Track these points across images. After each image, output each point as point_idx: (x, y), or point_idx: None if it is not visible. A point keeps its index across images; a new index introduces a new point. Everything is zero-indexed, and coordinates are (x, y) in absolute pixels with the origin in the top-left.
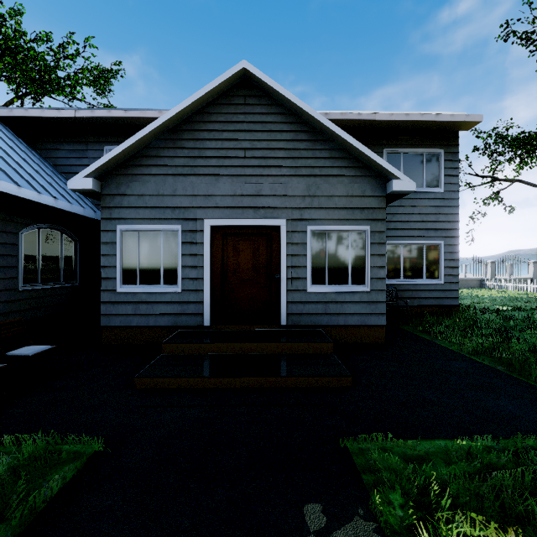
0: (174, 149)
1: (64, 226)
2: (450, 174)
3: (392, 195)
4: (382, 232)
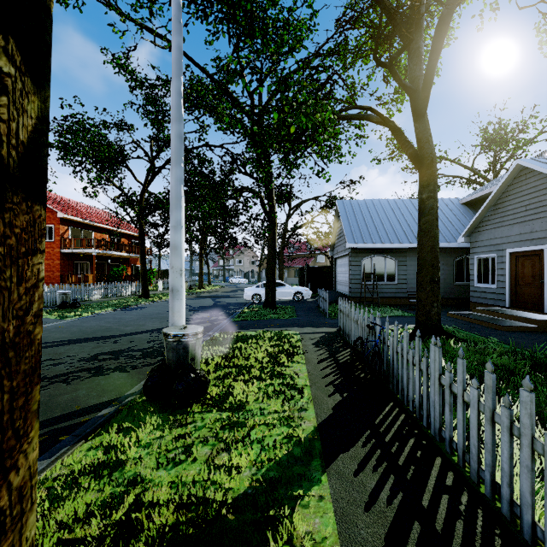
0: (494, 215)
1: None
2: None
3: None
4: None
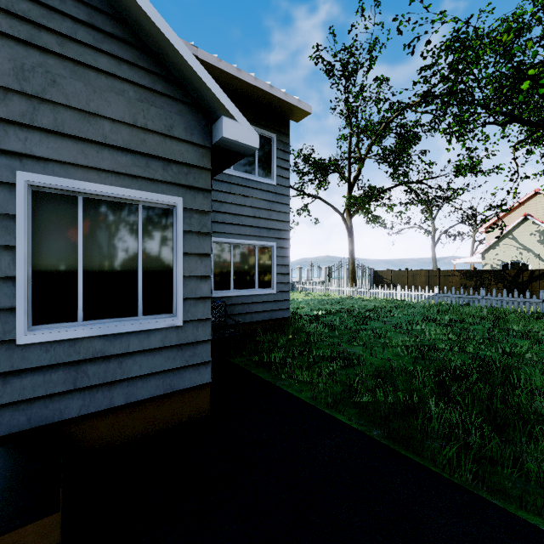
0: None
1: None
2: (282, 167)
3: (222, 150)
4: (205, 212)
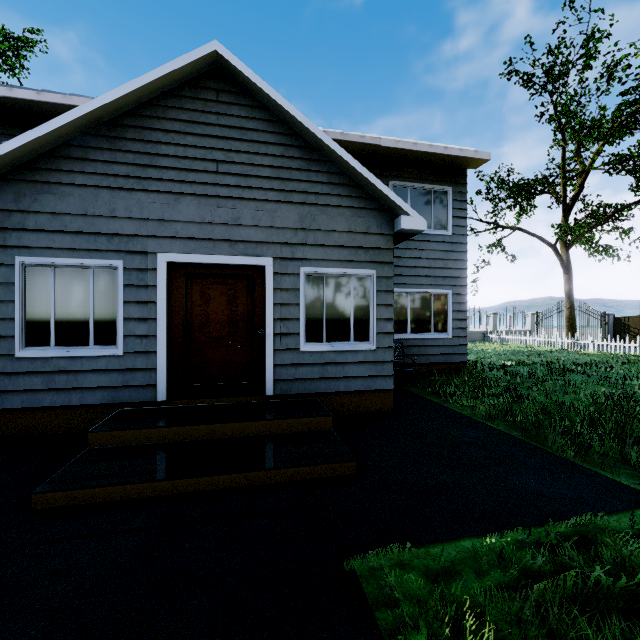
0: (112, 152)
1: None
2: (459, 216)
3: (400, 233)
4: (389, 277)
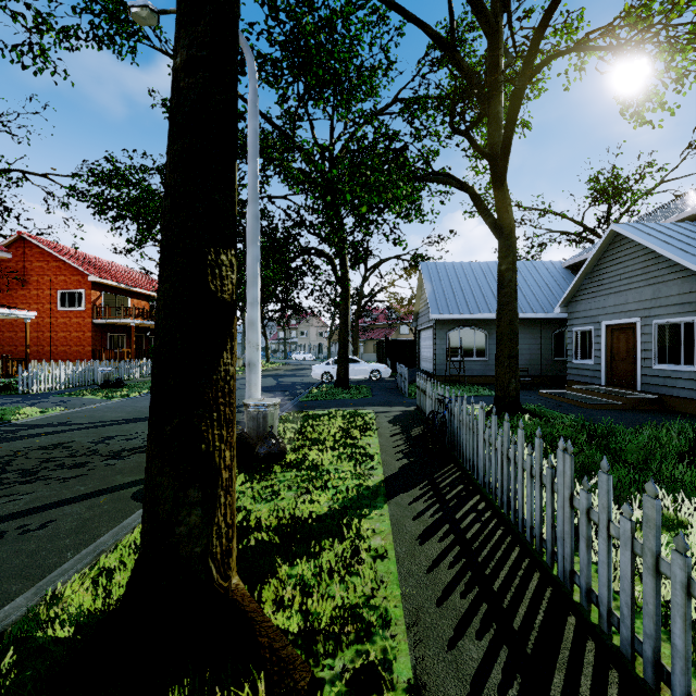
0: (591, 283)
1: None
2: None
3: None
4: None
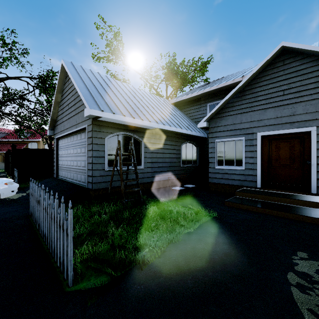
0: (241, 101)
1: (193, 141)
2: None
3: None
4: None
